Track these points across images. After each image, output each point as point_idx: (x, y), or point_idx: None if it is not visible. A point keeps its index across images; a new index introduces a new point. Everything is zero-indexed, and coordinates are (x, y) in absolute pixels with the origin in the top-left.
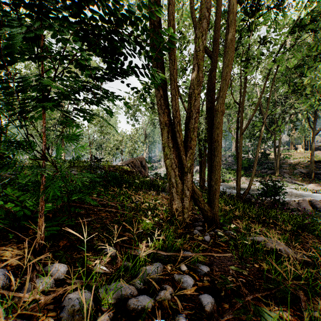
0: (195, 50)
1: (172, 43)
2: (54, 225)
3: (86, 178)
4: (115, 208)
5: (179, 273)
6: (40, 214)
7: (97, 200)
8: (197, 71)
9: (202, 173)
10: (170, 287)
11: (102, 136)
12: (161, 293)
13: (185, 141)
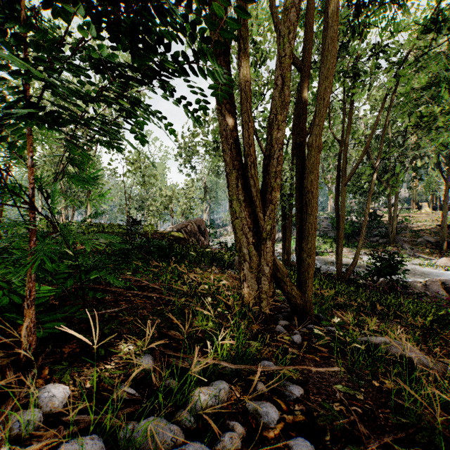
0: (278, 55)
1: (244, 10)
2: (61, 318)
3: (107, 245)
4: (158, 292)
5: (255, 398)
6: (28, 302)
7: (131, 280)
8: (281, 88)
9: (286, 242)
10: (241, 424)
11: (145, 191)
12: (224, 437)
13: (263, 192)
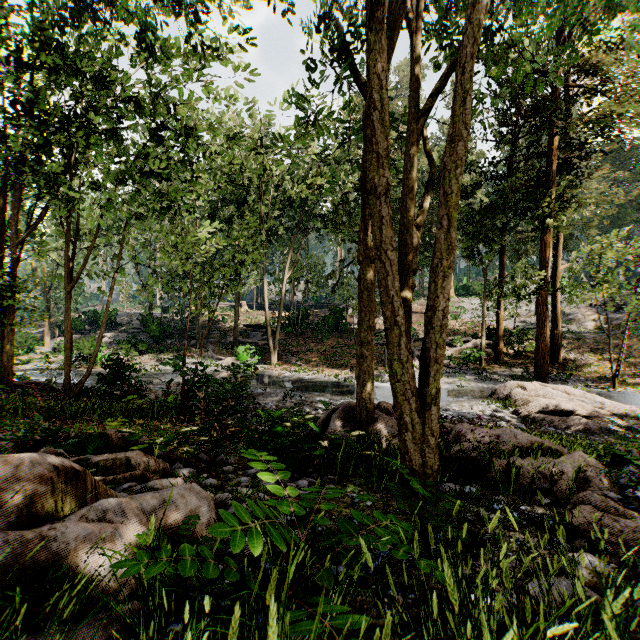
0: None
1: None
2: None
3: None
4: None
5: None
6: None
7: None
8: None
9: (5, 356)
10: None
11: None
12: None
13: None
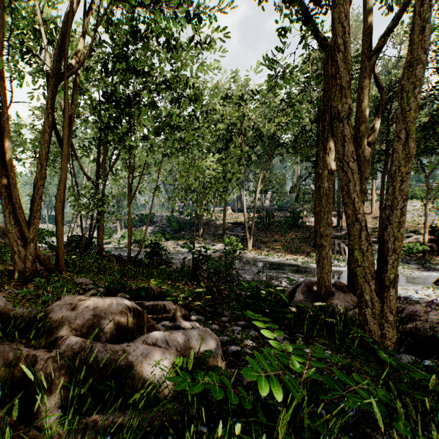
0: (40, 153)
1: None
2: None
3: None
4: None
5: None
6: None
7: None
8: (41, 169)
9: (99, 239)
10: None
11: None
12: None
13: (30, 219)
